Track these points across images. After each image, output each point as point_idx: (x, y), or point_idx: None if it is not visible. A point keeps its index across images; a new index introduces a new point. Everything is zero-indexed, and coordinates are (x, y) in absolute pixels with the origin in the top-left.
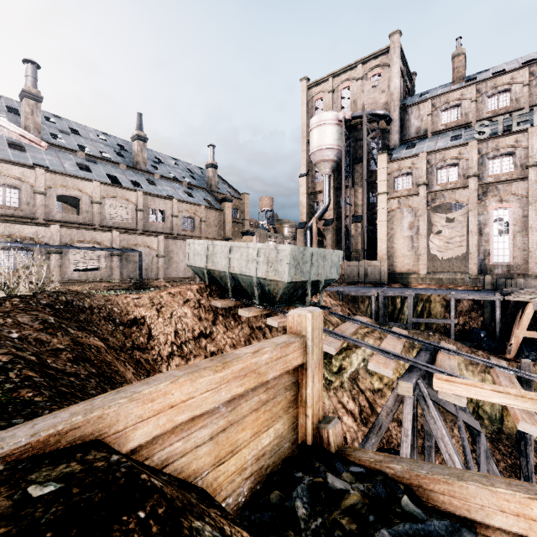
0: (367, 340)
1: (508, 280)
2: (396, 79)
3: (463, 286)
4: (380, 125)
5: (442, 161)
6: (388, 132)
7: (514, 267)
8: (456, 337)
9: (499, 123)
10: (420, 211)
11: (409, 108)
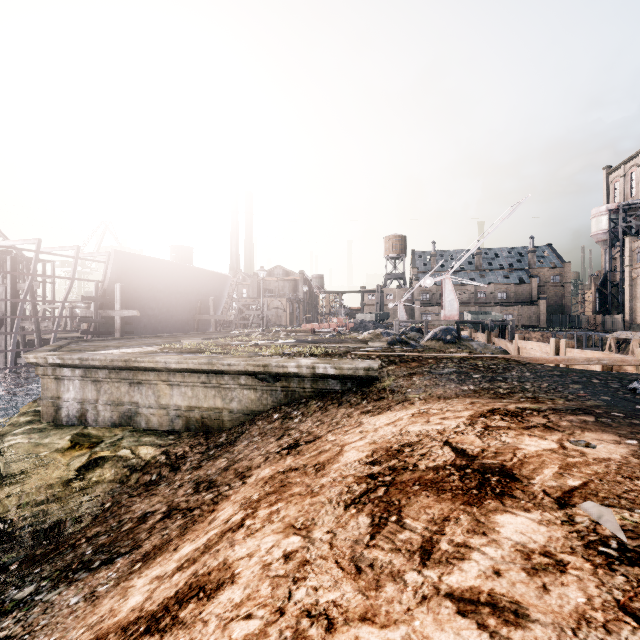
0: None
1: None
2: None
3: None
4: None
5: None
6: None
7: None
8: None
9: None
10: None
11: None
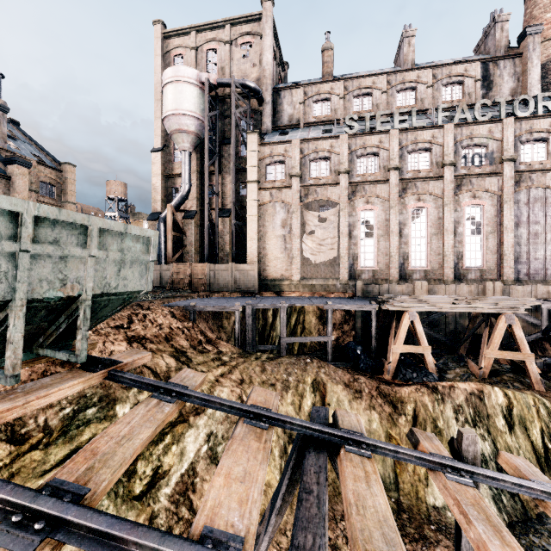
0: (220, 392)
1: (376, 286)
2: (268, 53)
3: (335, 293)
4: (251, 104)
5: (315, 152)
6: (260, 113)
7: (379, 272)
8: (332, 355)
9: (366, 120)
10: (294, 206)
11: (282, 91)
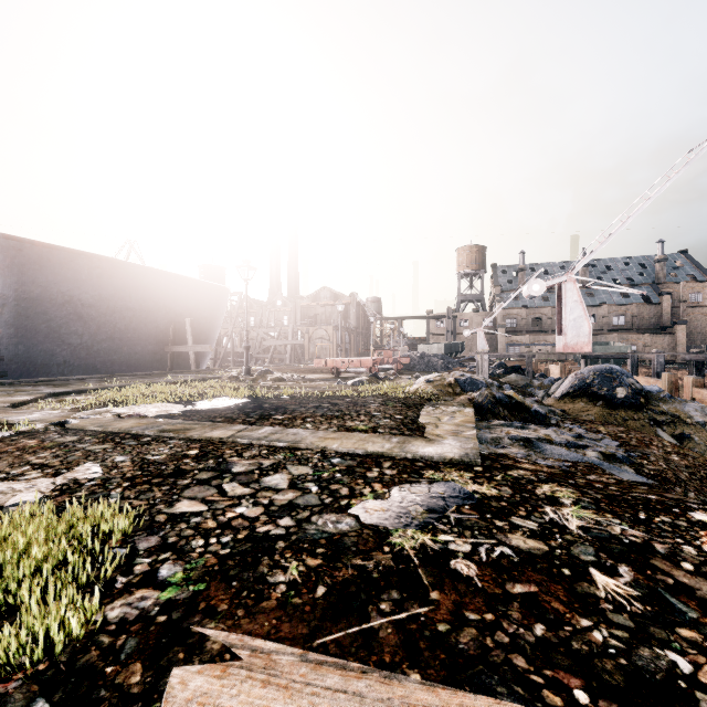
0: None
1: None
2: None
3: None
4: None
5: None
6: None
7: None
8: None
9: None
10: None
11: None
